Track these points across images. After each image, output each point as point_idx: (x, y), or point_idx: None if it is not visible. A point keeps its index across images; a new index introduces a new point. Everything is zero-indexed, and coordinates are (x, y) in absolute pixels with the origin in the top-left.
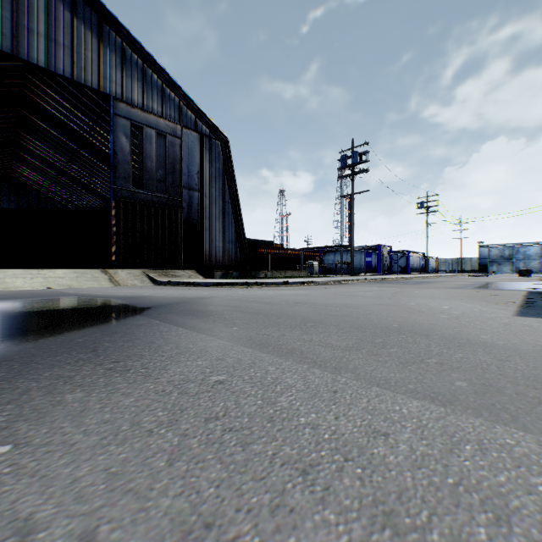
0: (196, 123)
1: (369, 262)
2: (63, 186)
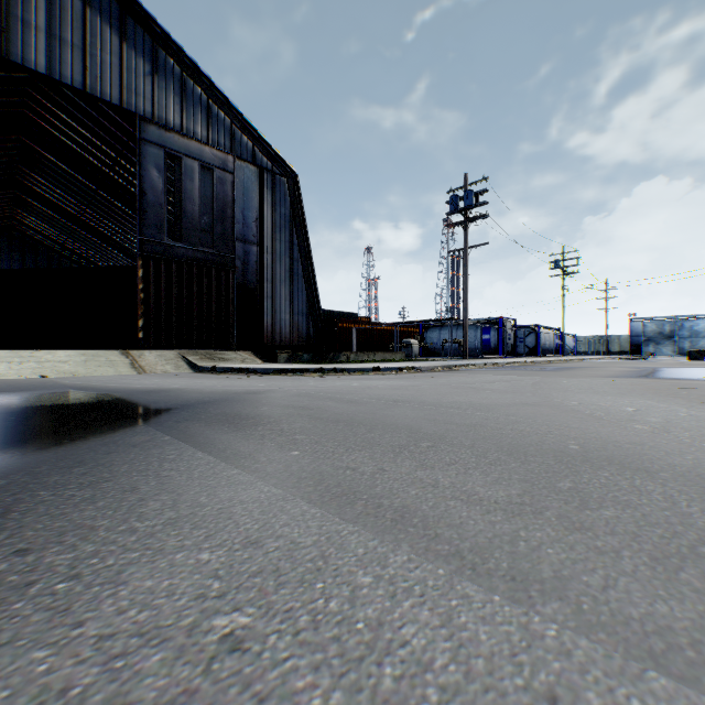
0: (254, 153)
1: (487, 340)
2: (80, 241)
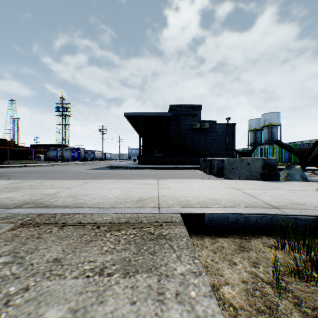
0: None
1: (74, 155)
2: None
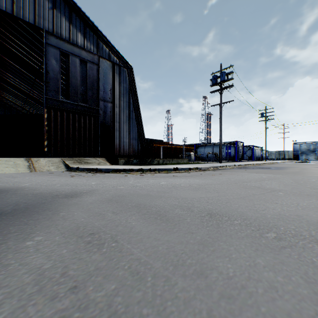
0: (110, 55)
1: (229, 152)
2: (31, 106)
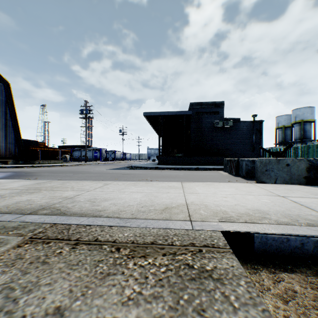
0: None
1: (96, 155)
2: None
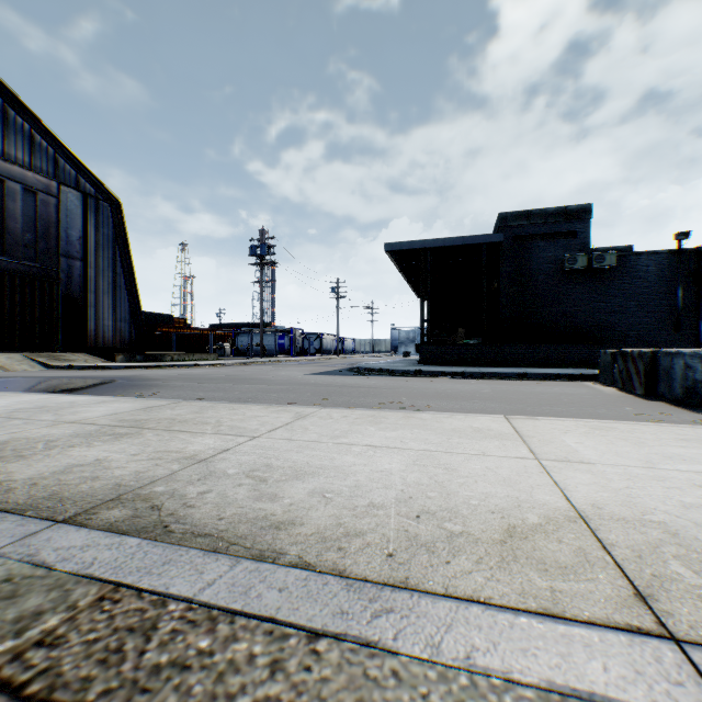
0: (79, 180)
1: (282, 344)
2: None
